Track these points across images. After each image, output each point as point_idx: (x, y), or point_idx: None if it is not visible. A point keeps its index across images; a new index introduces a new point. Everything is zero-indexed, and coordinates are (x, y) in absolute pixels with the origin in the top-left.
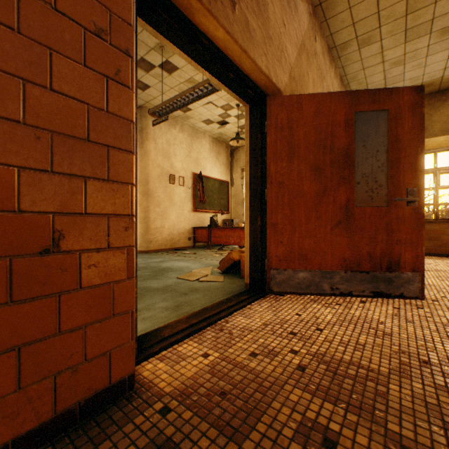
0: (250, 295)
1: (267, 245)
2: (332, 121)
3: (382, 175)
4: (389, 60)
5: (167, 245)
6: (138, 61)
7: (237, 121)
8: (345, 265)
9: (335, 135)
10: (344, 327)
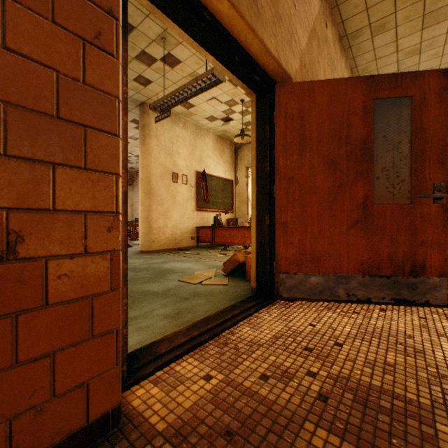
0: (257, 302)
1: (276, 247)
2: (348, 110)
3: (393, 172)
4: (403, 49)
5: (170, 245)
6: (139, 54)
7: (241, 118)
8: (363, 269)
9: (352, 125)
10: (366, 342)
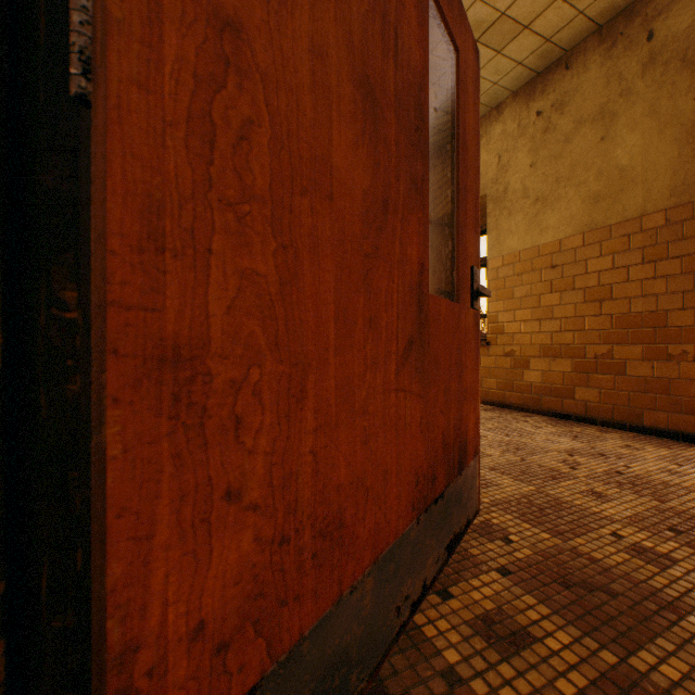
0: None
1: (112, 585)
2: None
3: None
4: None
5: None
6: None
7: None
8: (418, 497)
9: (404, 5)
10: None
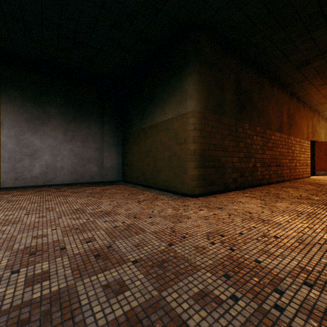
0: (312, 175)
1: (314, 167)
2: None
3: None
4: None
5: None
6: None
7: None
8: None
9: None
10: None
